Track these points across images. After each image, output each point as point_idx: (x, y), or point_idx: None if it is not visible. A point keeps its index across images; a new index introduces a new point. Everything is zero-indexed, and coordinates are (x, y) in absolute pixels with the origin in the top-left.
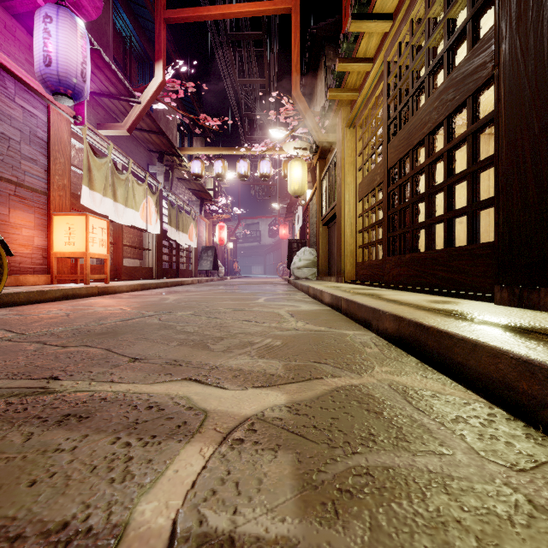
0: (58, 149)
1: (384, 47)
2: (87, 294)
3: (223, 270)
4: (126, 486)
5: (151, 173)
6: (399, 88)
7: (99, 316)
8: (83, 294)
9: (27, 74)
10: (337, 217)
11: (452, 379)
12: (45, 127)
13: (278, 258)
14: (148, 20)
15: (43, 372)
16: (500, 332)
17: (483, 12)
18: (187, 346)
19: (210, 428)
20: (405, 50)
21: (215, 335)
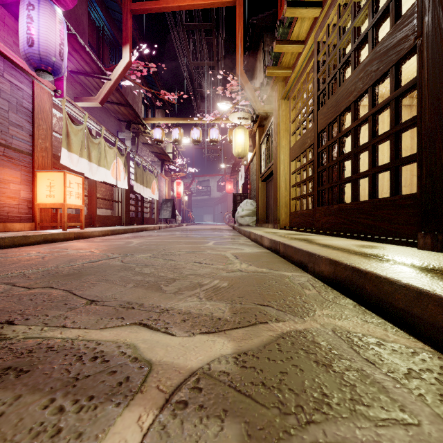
0: (41, 117)
1: (314, 30)
2: (65, 238)
3: (179, 218)
4: None
5: (121, 138)
6: (327, 64)
7: (70, 258)
8: (61, 239)
9: (14, 54)
10: (274, 174)
11: (393, 324)
12: (30, 98)
13: (225, 208)
14: (117, 12)
15: (1, 315)
16: (441, 279)
17: None
18: (142, 287)
19: (152, 386)
20: (333, 31)
21: (168, 276)
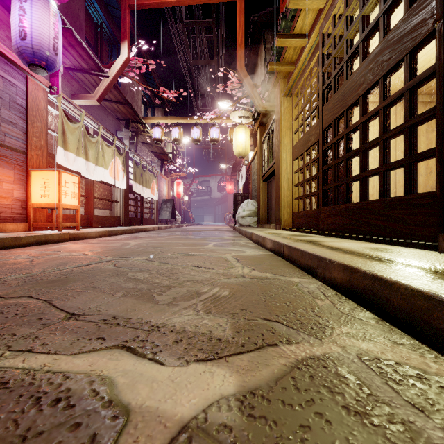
0: (36, 114)
1: (319, 21)
2: (59, 239)
3: (179, 218)
4: None
5: (119, 137)
6: (333, 56)
7: (60, 261)
8: (55, 240)
9: (7, 48)
10: (276, 173)
11: (430, 347)
12: (24, 95)
13: (225, 209)
14: (116, 9)
15: None
16: None
17: None
18: (132, 297)
19: None
20: (339, 22)
21: (163, 283)
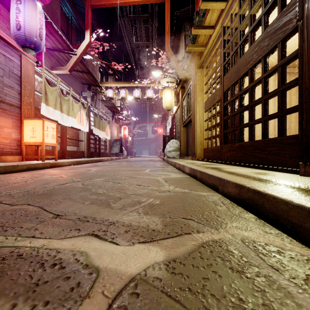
0: (27, 81)
1: (221, 18)
2: (43, 167)
3: (125, 152)
4: None
5: (84, 96)
6: (231, 42)
7: (45, 181)
8: (40, 167)
9: (7, 36)
10: (192, 121)
11: (287, 235)
12: (19, 67)
13: (157, 146)
14: (81, 7)
15: None
16: None
17: None
18: (95, 204)
19: (98, 291)
20: (235, 18)
21: (116, 195)
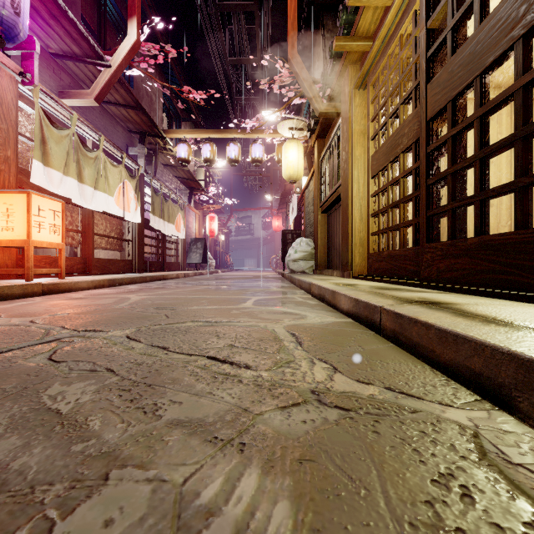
0: None
1: None
2: (24, 293)
3: (213, 263)
4: None
5: (132, 156)
6: None
7: None
8: (16, 294)
9: None
10: (342, 199)
11: None
12: None
13: (271, 251)
14: None
15: None
16: None
17: None
18: None
19: None
20: None
21: (105, 436)
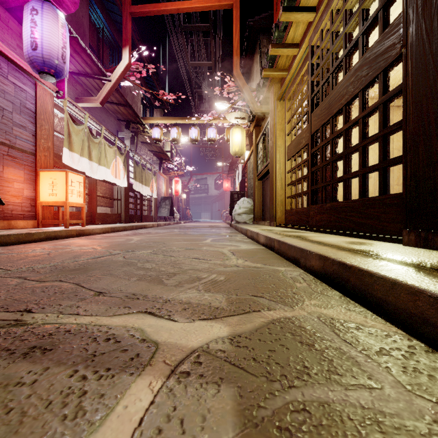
0: (44, 118)
1: (308, 34)
2: (67, 235)
3: (178, 216)
4: (76, 424)
5: (120, 138)
6: (321, 67)
7: (74, 254)
8: (63, 236)
9: (18, 57)
10: (270, 173)
11: (372, 312)
12: (33, 100)
13: (222, 206)
14: (117, 15)
15: (19, 305)
16: (415, 272)
17: (392, 2)
18: (144, 281)
19: (159, 361)
20: (326, 36)
21: (169, 271)
